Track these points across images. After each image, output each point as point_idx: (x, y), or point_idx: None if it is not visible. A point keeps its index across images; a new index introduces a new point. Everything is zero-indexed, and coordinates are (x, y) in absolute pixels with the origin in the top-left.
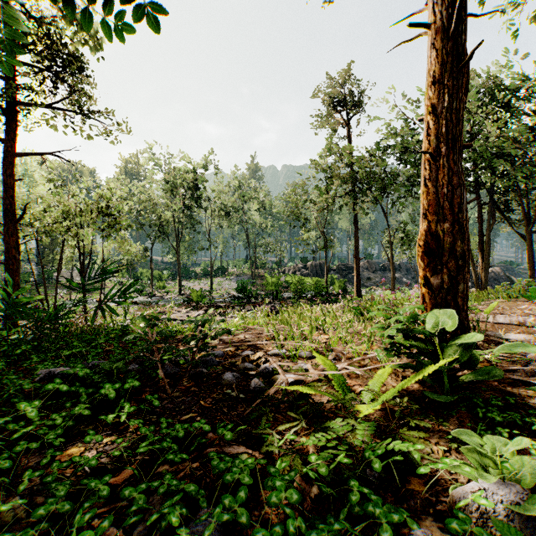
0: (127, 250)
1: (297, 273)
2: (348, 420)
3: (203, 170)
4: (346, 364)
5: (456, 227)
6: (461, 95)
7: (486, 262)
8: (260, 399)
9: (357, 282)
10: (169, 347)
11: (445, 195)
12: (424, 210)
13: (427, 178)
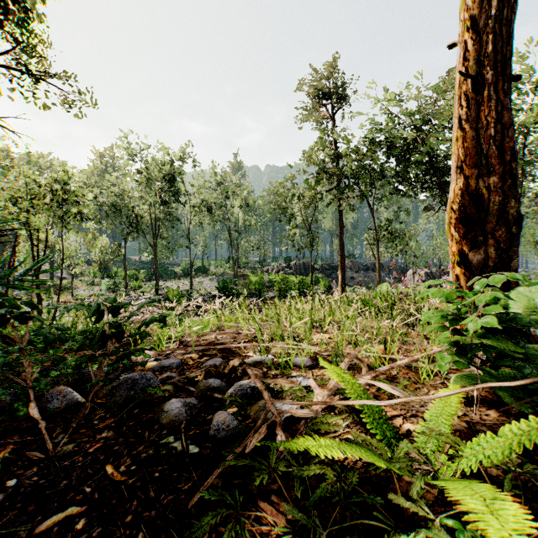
0: (92, 243)
1: (281, 272)
2: (435, 535)
3: (182, 163)
4: (369, 378)
5: (508, 181)
6: (512, 3)
7: None
8: (225, 465)
9: (342, 281)
10: (48, 358)
11: (492, 138)
12: (459, 162)
13: (463, 119)
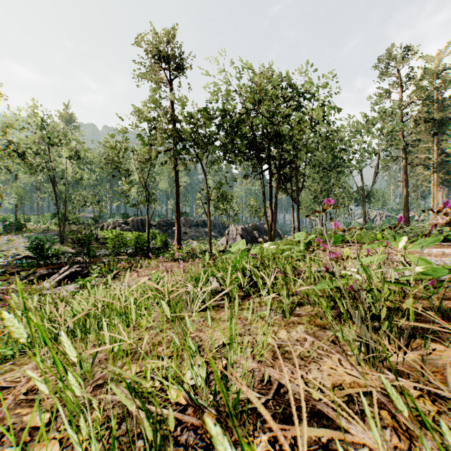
0: None
1: (117, 228)
2: None
3: None
4: None
5: None
6: None
7: (274, 218)
8: None
9: (178, 236)
10: None
11: None
12: None
13: None
